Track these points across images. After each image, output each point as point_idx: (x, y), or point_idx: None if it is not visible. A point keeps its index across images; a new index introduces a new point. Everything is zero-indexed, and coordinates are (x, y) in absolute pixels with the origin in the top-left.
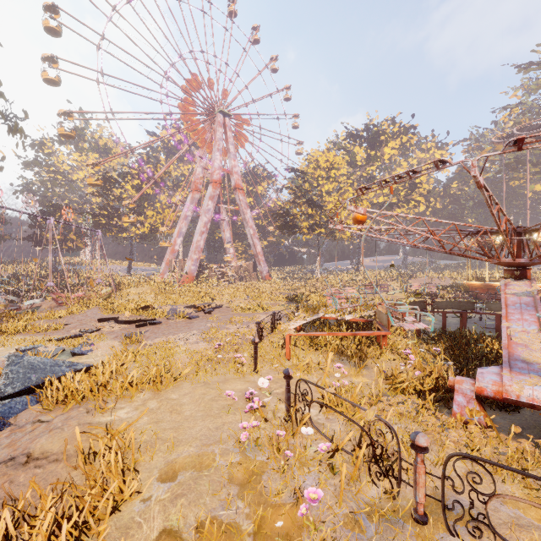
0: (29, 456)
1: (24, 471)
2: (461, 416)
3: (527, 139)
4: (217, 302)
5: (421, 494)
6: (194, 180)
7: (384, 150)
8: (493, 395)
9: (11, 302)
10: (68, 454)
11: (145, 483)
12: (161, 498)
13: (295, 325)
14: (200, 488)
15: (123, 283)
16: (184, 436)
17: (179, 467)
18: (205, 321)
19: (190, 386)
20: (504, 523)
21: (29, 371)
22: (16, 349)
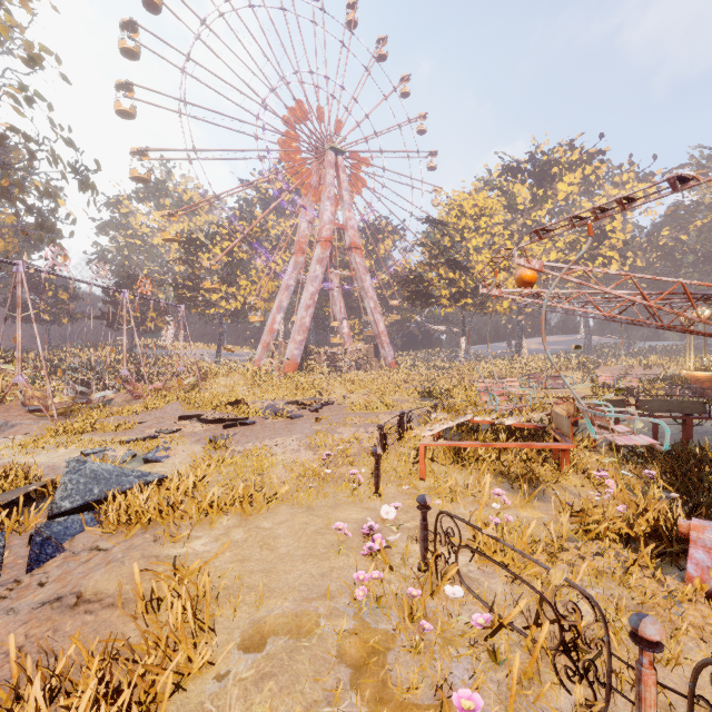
0: (79, 597)
1: (71, 616)
2: (701, 582)
3: None
4: (327, 397)
5: None
6: (298, 239)
7: (557, 188)
8: None
9: (82, 393)
10: (126, 597)
11: (222, 651)
12: (242, 676)
13: (432, 430)
14: (297, 666)
15: (211, 372)
16: (278, 584)
17: (269, 631)
18: (311, 422)
19: (288, 511)
20: None
21: (91, 481)
22: (81, 452)
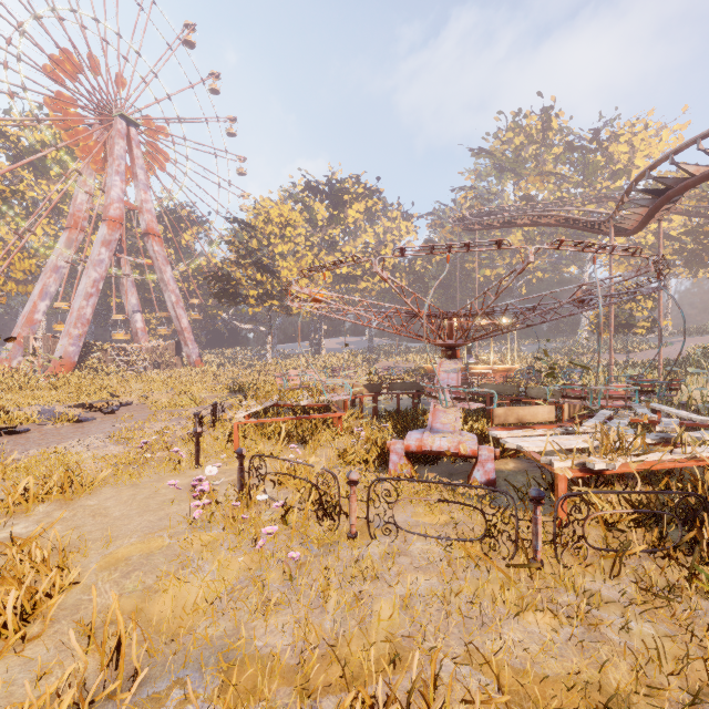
0: None
1: None
2: (395, 472)
3: (476, 226)
4: (122, 398)
5: (353, 517)
6: (73, 212)
7: (348, 212)
8: (416, 449)
9: None
10: None
11: (83, 576)
12: (110, 579)
13: (244, 412)
14: (154, 562)
15: None
16: (120, 533)
17: (123, 555)
18: (111, 422)
19: (112, 491)
20: (408, 527)
21: None
22: None
